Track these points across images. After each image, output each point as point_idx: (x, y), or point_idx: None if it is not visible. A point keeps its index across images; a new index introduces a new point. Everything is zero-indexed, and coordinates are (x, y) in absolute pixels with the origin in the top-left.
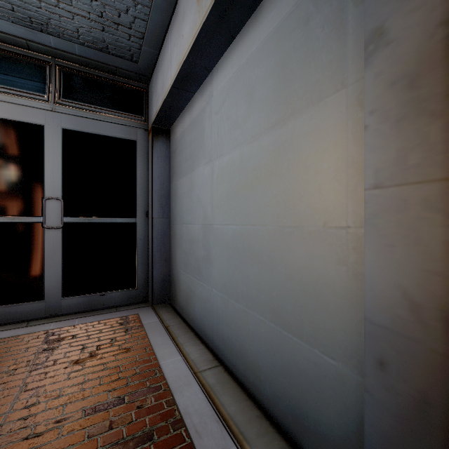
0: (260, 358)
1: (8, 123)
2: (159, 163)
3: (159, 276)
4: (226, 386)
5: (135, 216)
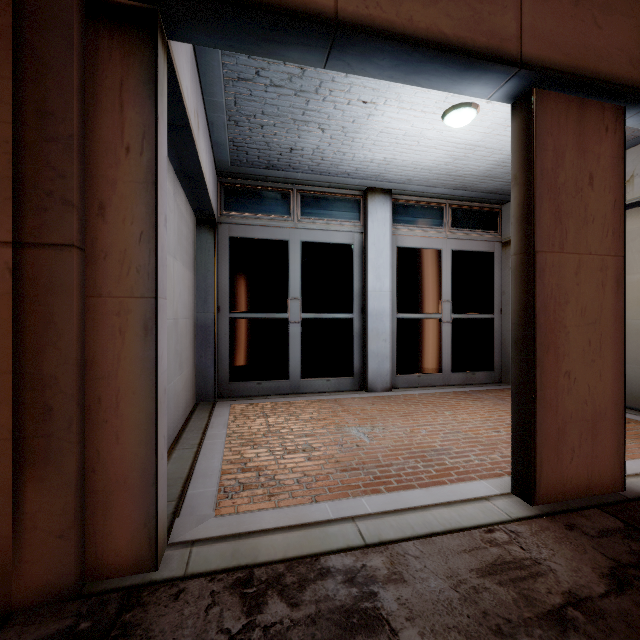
0: None
1: (424, 251)
2: None
3: None
4: None
5: (493, 313)
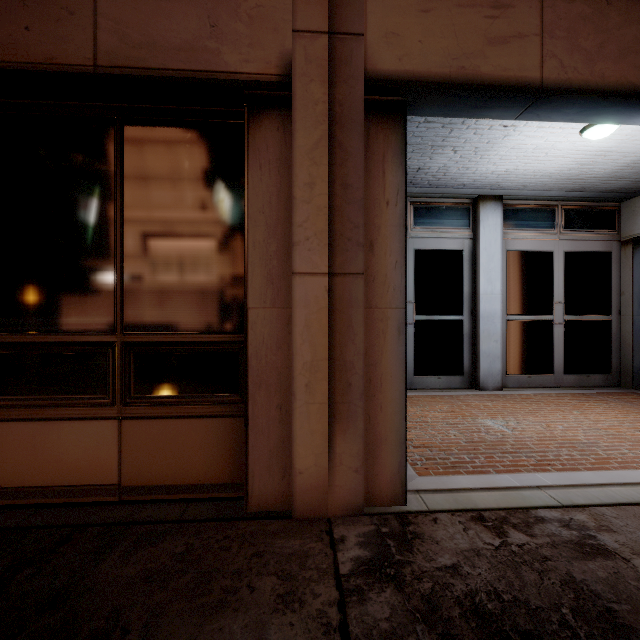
0: None
1: (535, 253)
2: (637, 269)
3: (637, 365)
4: None
5: (610, 314)
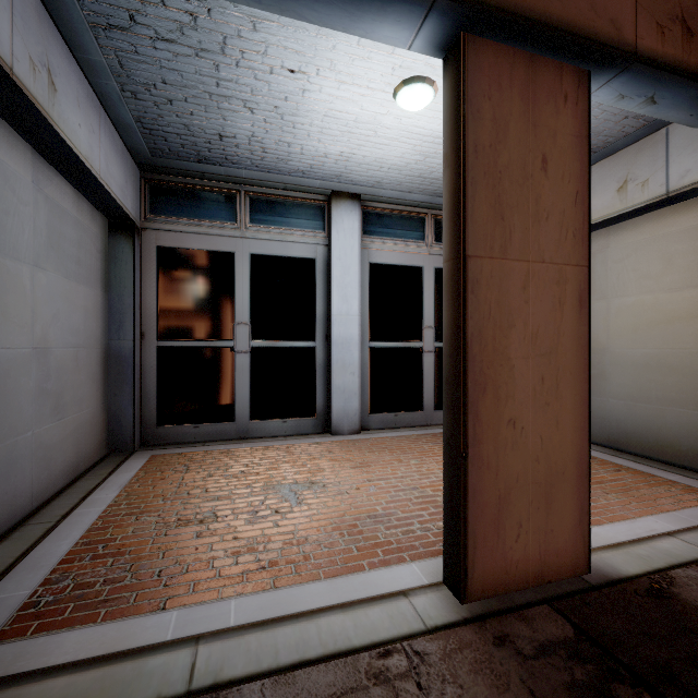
0: (681, 437)
1: (403, 268)
2: None
3: None
4: (645, 461)
5: None
